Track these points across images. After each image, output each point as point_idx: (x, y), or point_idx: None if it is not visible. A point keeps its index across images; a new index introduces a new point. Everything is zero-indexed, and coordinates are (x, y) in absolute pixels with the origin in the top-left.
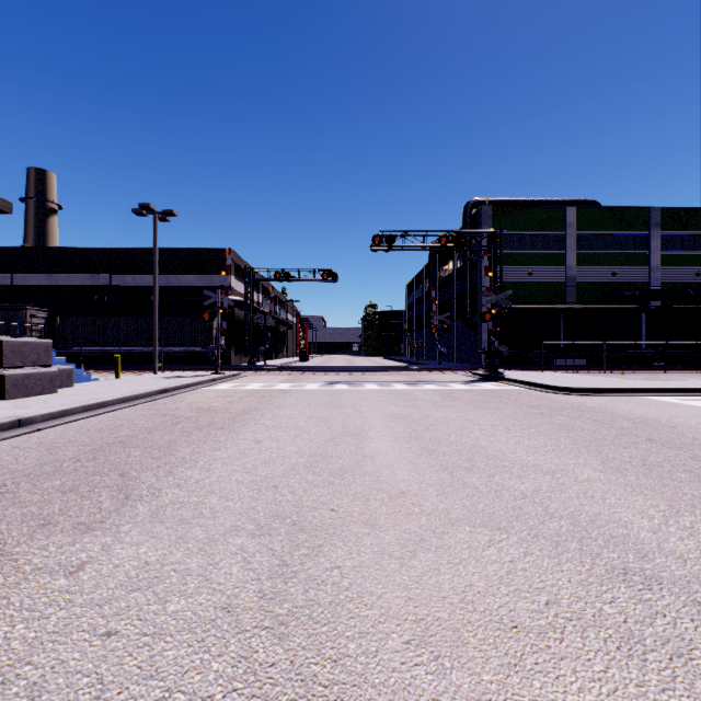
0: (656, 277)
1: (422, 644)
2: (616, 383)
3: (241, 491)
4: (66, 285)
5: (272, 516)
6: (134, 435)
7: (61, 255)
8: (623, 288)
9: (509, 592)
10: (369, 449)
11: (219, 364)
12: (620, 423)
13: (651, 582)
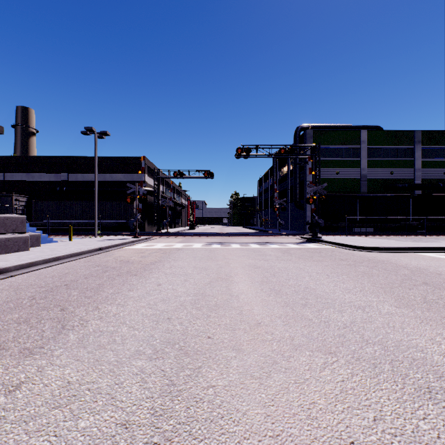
0: (419, 175)
1: None
2: (395, 244)
3: (144, 322)
4: (39, 180)
5: (165, 342)
6: (75, 280)
7: (36, 161)
8: (397, 182)
9: (344, 409)
10: (235, 290)
11: (137, 231)
12: (402, 271)
13: None
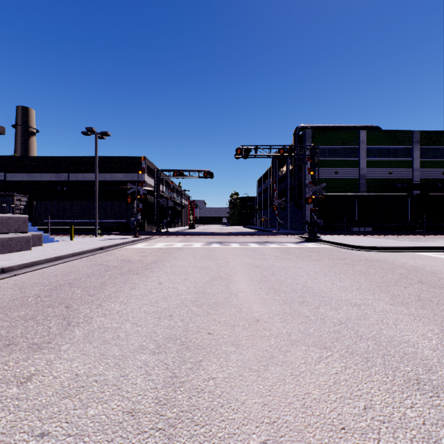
0: (417, 175)
1: (275, 443)
2: (393, 243)
3: (147, 319)
4: (39, 180)
5: (167, 338)
6: (78, 278)
7: (37, 161)
8: (396, 182)
9: (337, 398)
10: (234, 288)
11: (137, 231)
12: (399, 270)
13: (437, 390)
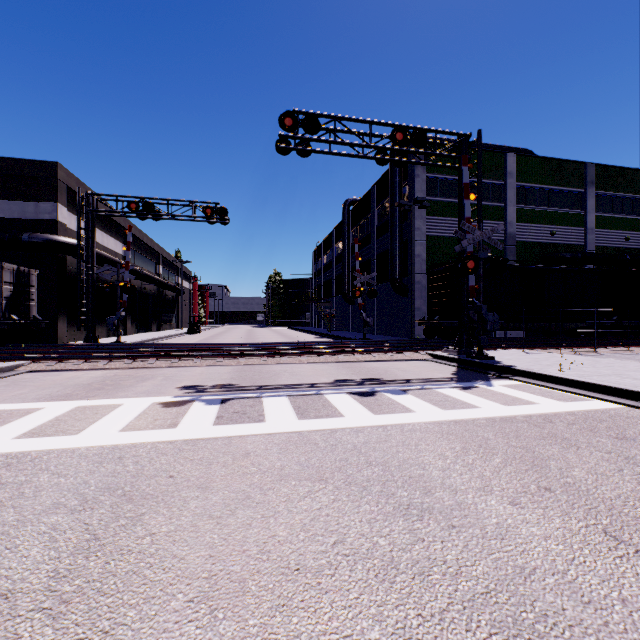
0: (591, 240)
1: None
2: None
3: None
4: None
5: None
6: None
7: None
8: (561, 250)
9: None
10: None
11: None
12: None
13: None
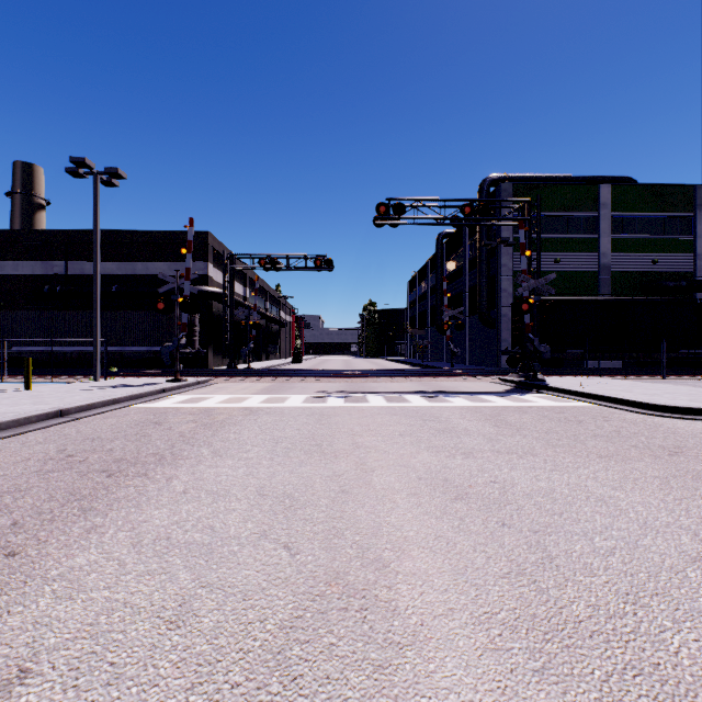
0: None
1: None
2: None
3: None
4: (13, 274)
5: None
6: None
7: (7, 239)
8: (665, 279)
9: None
10: None
11: (178, 368)
12: None
13: None
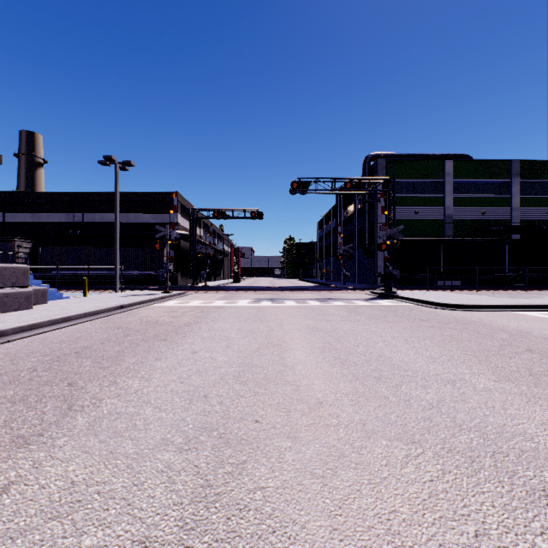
0: (516, 216)
1: None
2: (489, 301)
3: (174, 401)
4: (47, 222)
5: (200, 428)
6: (89, 346)
7: (43, 198)
8: (490, 224)
9: (435, 519)
10: (290, 359)
11: (168, 285)
12: (500, 335)
13: None
